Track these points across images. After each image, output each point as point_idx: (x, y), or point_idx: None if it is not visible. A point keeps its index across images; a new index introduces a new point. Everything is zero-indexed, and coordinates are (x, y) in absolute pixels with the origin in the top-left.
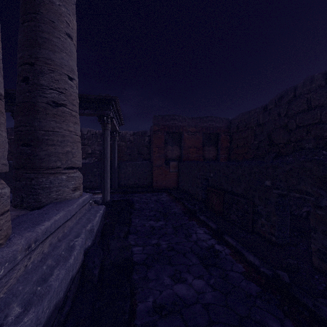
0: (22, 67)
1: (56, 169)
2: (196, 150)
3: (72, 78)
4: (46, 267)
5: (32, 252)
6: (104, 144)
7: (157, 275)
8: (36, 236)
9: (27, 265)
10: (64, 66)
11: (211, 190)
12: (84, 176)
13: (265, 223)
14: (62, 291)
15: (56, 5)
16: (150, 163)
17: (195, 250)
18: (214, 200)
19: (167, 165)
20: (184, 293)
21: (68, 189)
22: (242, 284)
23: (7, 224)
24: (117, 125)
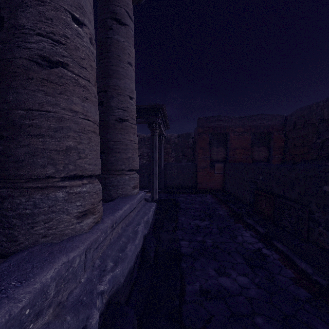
0: (98, 94)
1: (122, 171)
2: (244, 151)
3: (132, 98)
4: (122, 242)
5: (113, 230)
6: (153, 148)
7: (202, 267)
8: (115, 219)
9: (111, 239)
10: (126, 89)
11: (259, 193)
12: None
13: (324, 232)
14: (132, 261)
15: (121, 42)
16: (195, 165)
17: (240, 251)
18: (263, 204)
19: (212, 167)
20: (228, 285)
21: (130, 187)
22: (290, 288)
23: (101, 208)
24: (163, 129)
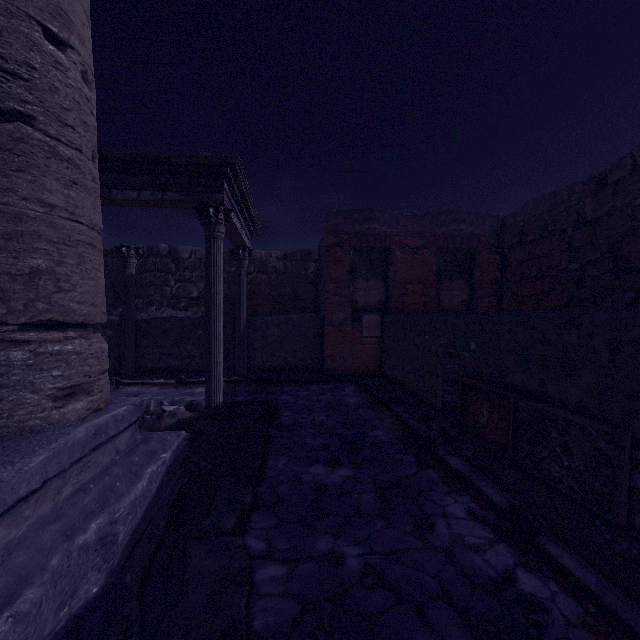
0: None
1: None
2: (422, 289)
3: (64, 43)
4: None
5: None
6: (211, 272)
7: None
8: None
9: None
10: None
11: (473, 385)
12: (177, 344)
13: None
14: None
15: None
16: (320, 318)
17: (454, 591)
18: (484, 413)
19: (356, 322)
20: None
21: (37, 396)
22: None
23: None
24: (244, 233)
